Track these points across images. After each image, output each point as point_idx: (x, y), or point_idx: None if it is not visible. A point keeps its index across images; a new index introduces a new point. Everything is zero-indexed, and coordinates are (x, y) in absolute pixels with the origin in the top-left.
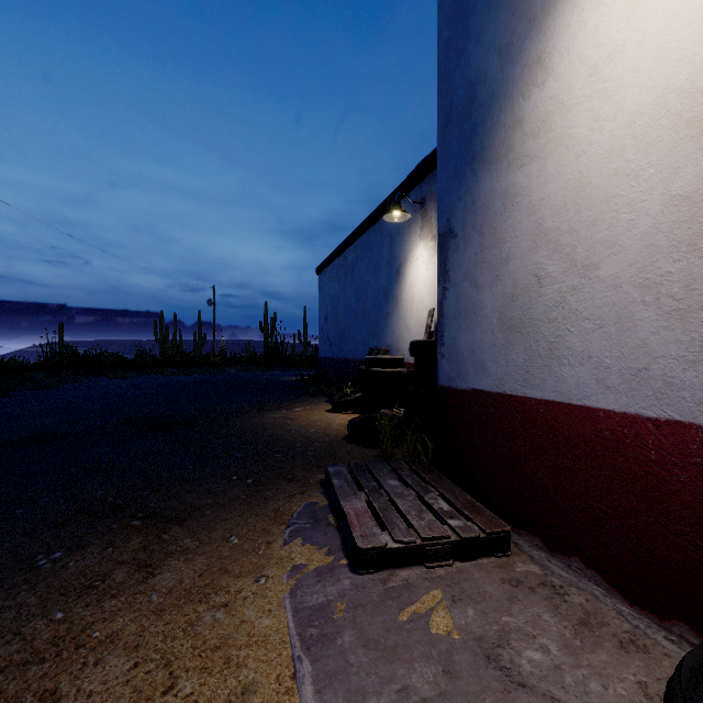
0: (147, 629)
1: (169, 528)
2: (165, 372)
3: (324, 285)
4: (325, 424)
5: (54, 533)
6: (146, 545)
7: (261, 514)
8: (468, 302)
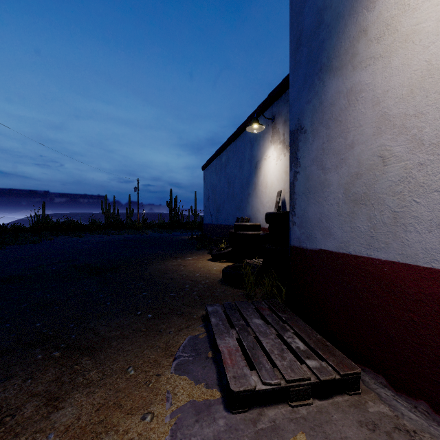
0: None
1: (81, 359)
2: (107, 233)
3: (207, 176)
4: (207, 270)
5: None
6: (59, 376)
7: (155, 346)
8: (316, 181)
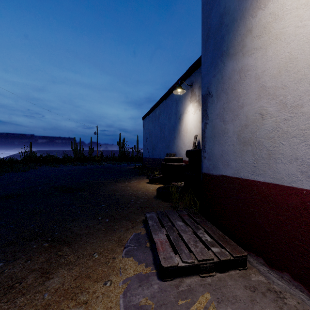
0: None
1: (62, 248)
2: (75, 164)
3: (145, 124)
4: (145, 189)
5: (2, 250)
6: (48, 259)
7: (111, 240)
8: (219, 129)
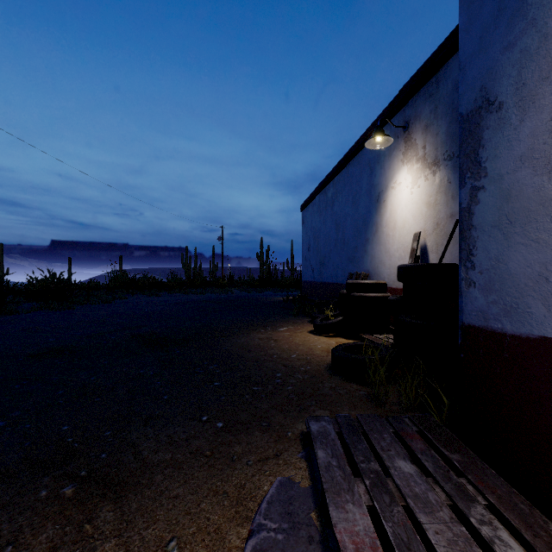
0: None
1: (100, 509)
2: (186, 292)
3: (307, 219)
4: (307, 348)
5: None
6: (56, 546)
7: (221, 493)
8: (530, 200)
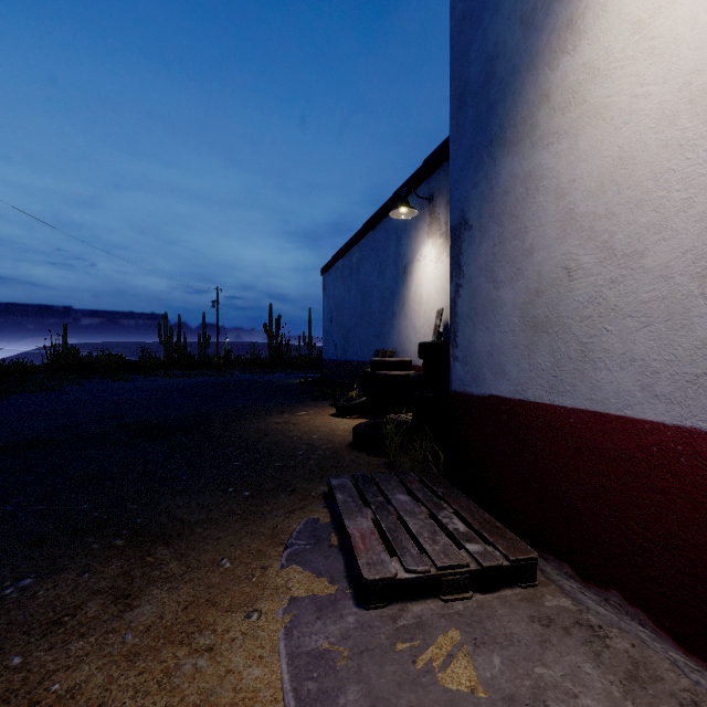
0: (116, 681)
1: (155, 550)
2: (168, 375)
3: (329, 285)
4: (329, 430)
5: (27, 554)
6: (127, 570)
7: (258, 532)
8: (485, 299)
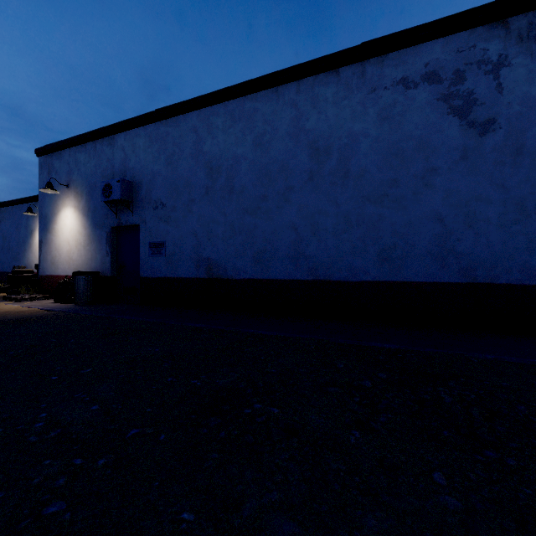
0: None
1: None
2: None
3: None
4: None
5: None
6: None
7: None
8: (46, 257)
